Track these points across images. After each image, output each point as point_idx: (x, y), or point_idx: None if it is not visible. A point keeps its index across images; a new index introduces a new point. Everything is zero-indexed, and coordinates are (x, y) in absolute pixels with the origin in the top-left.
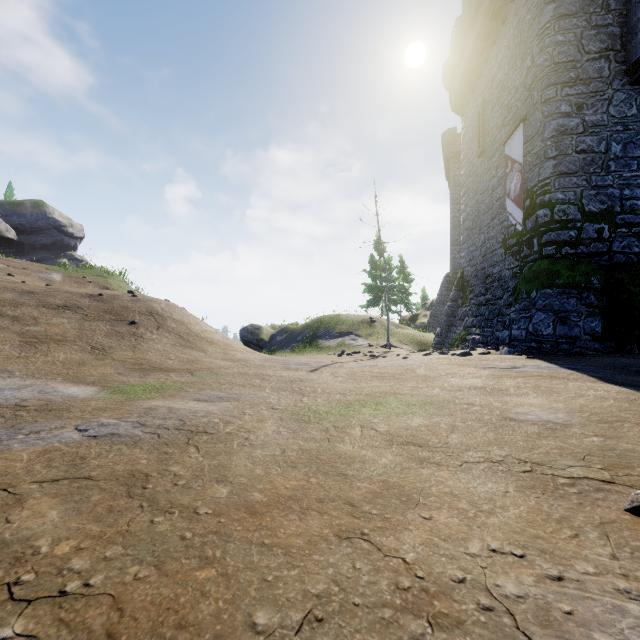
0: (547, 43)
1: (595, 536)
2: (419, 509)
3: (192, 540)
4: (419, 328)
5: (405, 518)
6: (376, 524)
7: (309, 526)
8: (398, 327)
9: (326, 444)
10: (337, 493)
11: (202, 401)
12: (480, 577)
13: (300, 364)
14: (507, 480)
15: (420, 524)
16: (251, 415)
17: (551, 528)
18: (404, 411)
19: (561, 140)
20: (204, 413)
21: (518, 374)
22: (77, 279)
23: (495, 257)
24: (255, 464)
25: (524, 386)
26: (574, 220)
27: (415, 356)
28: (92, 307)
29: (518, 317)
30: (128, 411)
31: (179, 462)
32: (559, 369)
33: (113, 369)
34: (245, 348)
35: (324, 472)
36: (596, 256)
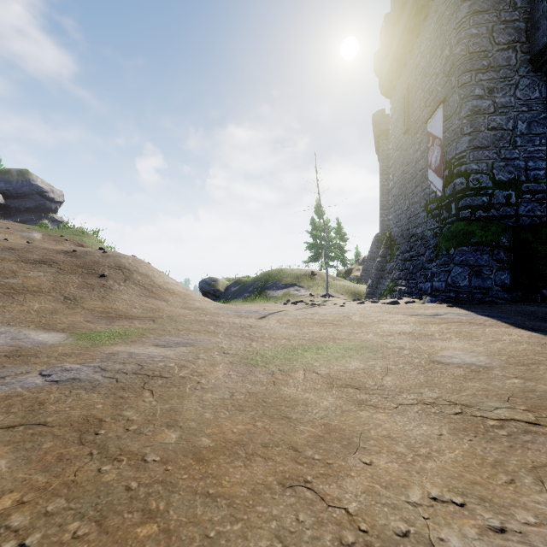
0: (463, 35)
1: (530, 481)
2: (360, 454)
3: (137, 491)
4: (353, 280)
5: (346, 463)
6: (319, 470)
7: (254, 473)
8: (335, 279)
9: (272, 387)
10: (281, 437)
11: (160, 346)
12: (423, 530)
13: (250, 312)
14: (440, 422)
15: (361, 470)
16: (204, 359)
17: (487, 473)
18: (342, 355)
19: (475, 119)
20: (161, 358)
21: (441, 320)
22: (55, 237)
23: (418, 219)
24: (205, 408)
25: (447, 331)
26: (486, 187)
27: (350, 304)
28: (66, 262)
29: (439, 271)
30: (91, 356)
31: (133, 406)
32: (476, 316)
33: (82, 317)
34: (202, 298)
35: (269, 415)
36: (505, 218)
